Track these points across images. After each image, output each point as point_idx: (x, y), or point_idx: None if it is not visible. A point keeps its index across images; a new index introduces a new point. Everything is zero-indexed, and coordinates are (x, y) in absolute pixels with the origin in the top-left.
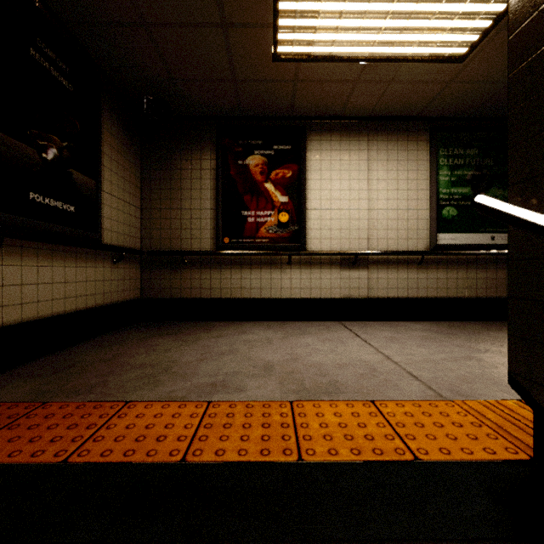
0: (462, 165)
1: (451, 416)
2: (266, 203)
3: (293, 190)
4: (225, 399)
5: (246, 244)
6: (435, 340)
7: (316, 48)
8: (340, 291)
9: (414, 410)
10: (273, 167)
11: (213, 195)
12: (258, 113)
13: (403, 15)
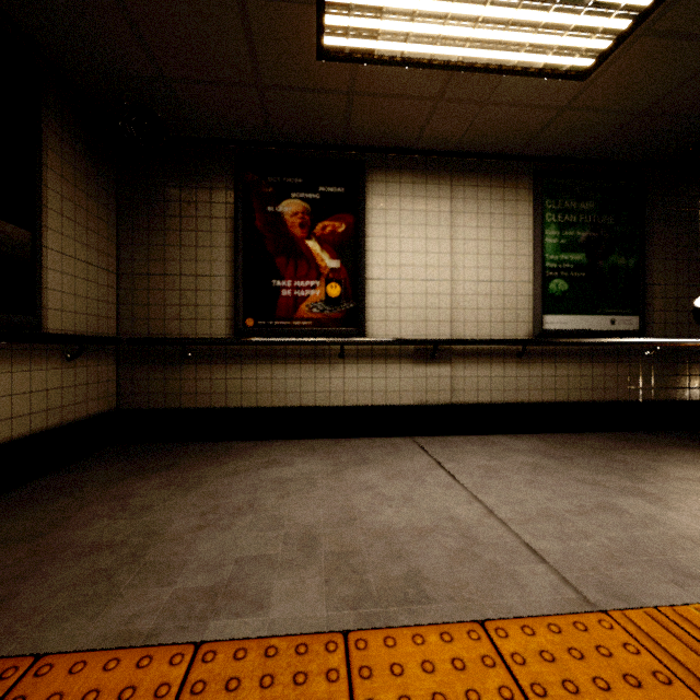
0: (575, 223)
1: (617, 657)
2: (308, 269)
3: (348, 252)
4: (229, 632)
5: (280, 328)
6: (548, 471)
7: (382, 44)
8: (413, 394)
9: (553, 642)
10: (318, 218)
11: (230, 256)
12: (297, 138)
13: (511, 0)
